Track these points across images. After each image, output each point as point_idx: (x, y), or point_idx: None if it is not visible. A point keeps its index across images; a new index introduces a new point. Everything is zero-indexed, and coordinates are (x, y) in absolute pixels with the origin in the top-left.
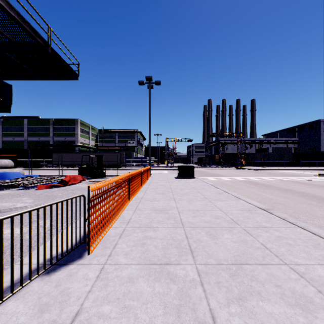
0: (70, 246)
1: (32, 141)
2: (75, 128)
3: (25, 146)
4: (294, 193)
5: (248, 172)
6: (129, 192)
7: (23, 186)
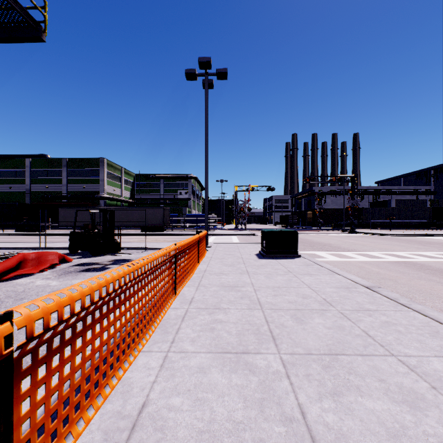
0: None
1: (37, 191)
2: (99, 172)
3: (26, 198)
4: None
5: (377, 240)
6: None
7: None
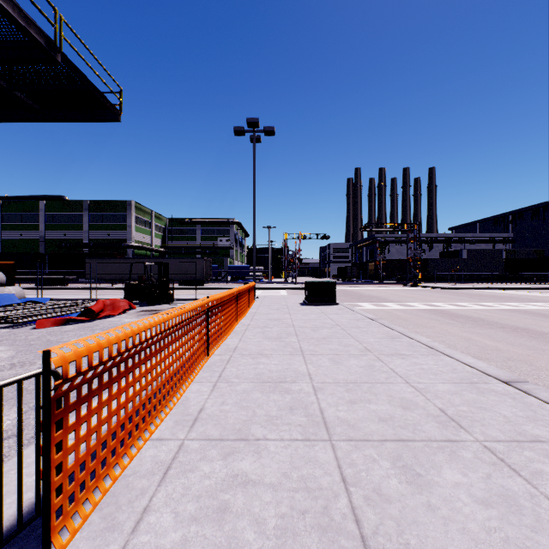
0: (9, 519)
1: (53, 239)
2: (127, 217)
3: (40, 247)
4: (536, 336)
5: (430, 293)
6: (207, 339)
7: (9, 321)
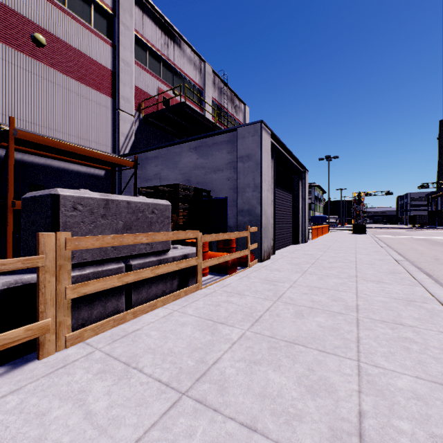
0: None
1: None
2: None
3: None
4: (431, 242)
5: None
6: (317, 234)
7: None
